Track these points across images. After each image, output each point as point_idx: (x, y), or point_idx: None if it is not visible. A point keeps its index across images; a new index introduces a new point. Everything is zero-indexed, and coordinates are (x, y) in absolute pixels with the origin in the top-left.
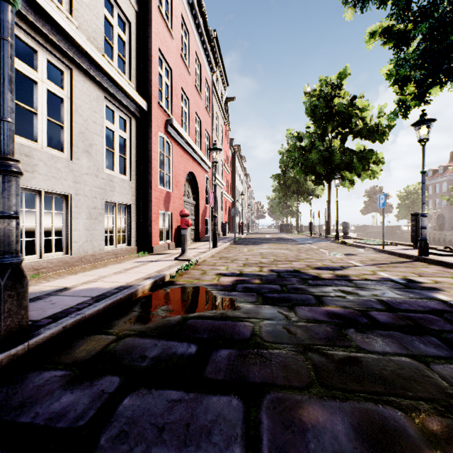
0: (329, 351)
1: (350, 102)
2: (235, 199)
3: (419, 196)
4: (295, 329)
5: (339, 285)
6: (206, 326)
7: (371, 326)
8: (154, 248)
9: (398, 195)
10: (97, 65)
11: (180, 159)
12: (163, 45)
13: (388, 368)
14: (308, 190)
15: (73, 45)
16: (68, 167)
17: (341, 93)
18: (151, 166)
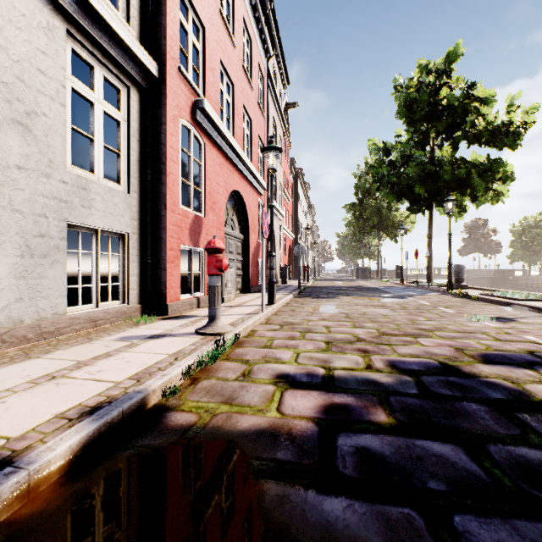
0: None
1: (466, 92)
2: (297, 235)
3: (541, 231)
4: None
5: None
6: None
7: None
8: (171, 306)
9: (512, 230)
10: None
11: (218, 169)
12: None
13: None
14: (393, 223)
15: None
16: None
17: (452, 80)
18: (166, 171)
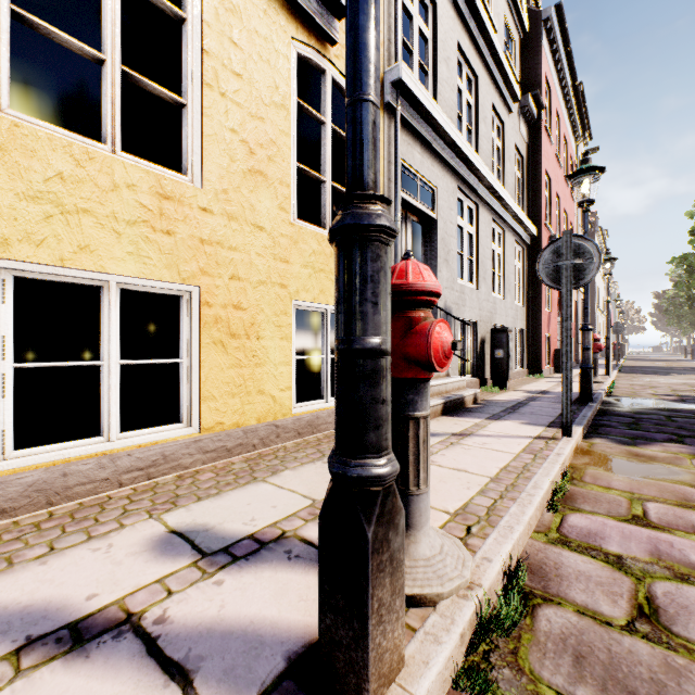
0: None
1: None
2: (593, 304)
3: None
4: None
5: None
6: (686, 411)
7: None
8: (543, 371)
9: None
10: (516, 219)
11: None
12: (546, 161)
13: None
14: None
15: (508, 213)
16: (503, 306)
17: None
18: (541, 291)
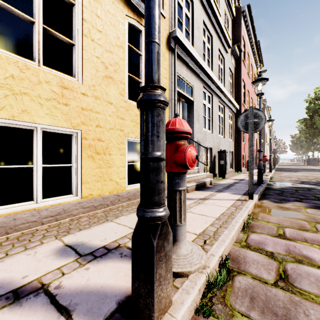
0: None
1: None
2: (264, 140)
3: None
4: None
5: None
6: (303, 187)
7: None
8: (242, 170)
9: None
10: (230, 101)
11: None
12: (243, 75)
13: None
14: None
15: (226, 98)
16: (224, 140)
17: None
18: (241, 134)
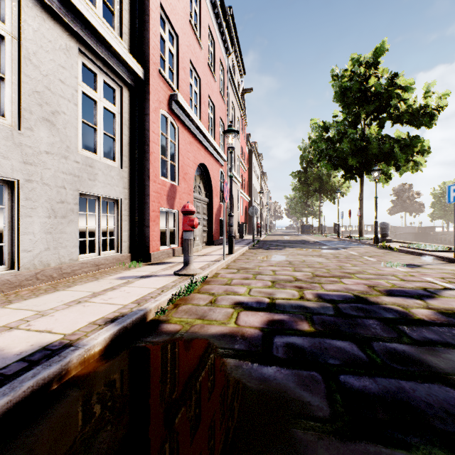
0: None
1: (390, 81)
2: (252, 198)
3: None
4: None
5: None
6: None
7: None
8: (153, 255)
9: (432, 193)
10: None
11: (188, 147)
12: (165, 1)
13: None
14: (332, 187)
15: None
16: (11, 139)
17: (379, 71)
18: (149, 150)
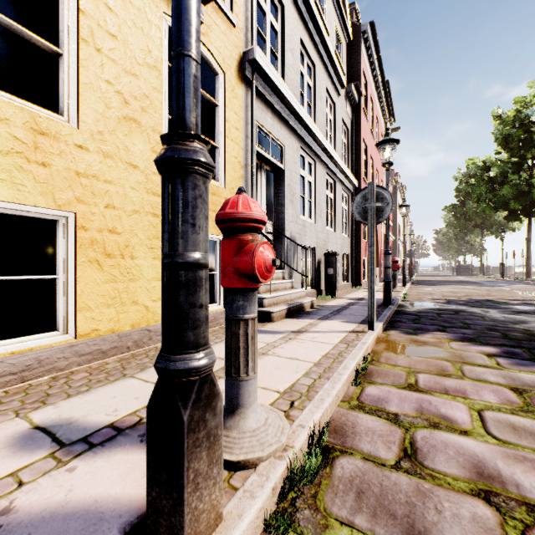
0: (509, 315)
1: None
2: (396, 237)
3: None
4: (493, 312)
5: (523, 305)
6: (449, 310)
7: (534, 314)
8: (362, 284)
9: None
10: (343, 173)
11: None
12: (364, 133)
13: (533, 318)
14: (498, 222)
15: (338, 169)
16: (334, 236)
17: None
18: (360, 226)
